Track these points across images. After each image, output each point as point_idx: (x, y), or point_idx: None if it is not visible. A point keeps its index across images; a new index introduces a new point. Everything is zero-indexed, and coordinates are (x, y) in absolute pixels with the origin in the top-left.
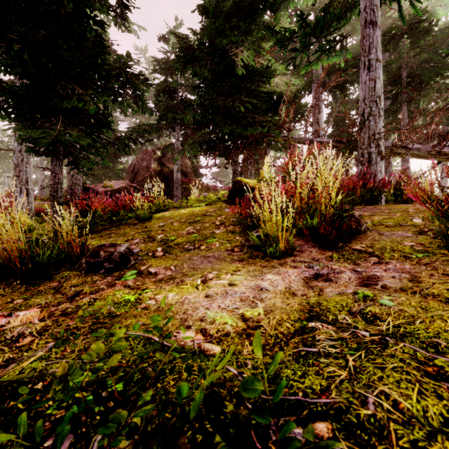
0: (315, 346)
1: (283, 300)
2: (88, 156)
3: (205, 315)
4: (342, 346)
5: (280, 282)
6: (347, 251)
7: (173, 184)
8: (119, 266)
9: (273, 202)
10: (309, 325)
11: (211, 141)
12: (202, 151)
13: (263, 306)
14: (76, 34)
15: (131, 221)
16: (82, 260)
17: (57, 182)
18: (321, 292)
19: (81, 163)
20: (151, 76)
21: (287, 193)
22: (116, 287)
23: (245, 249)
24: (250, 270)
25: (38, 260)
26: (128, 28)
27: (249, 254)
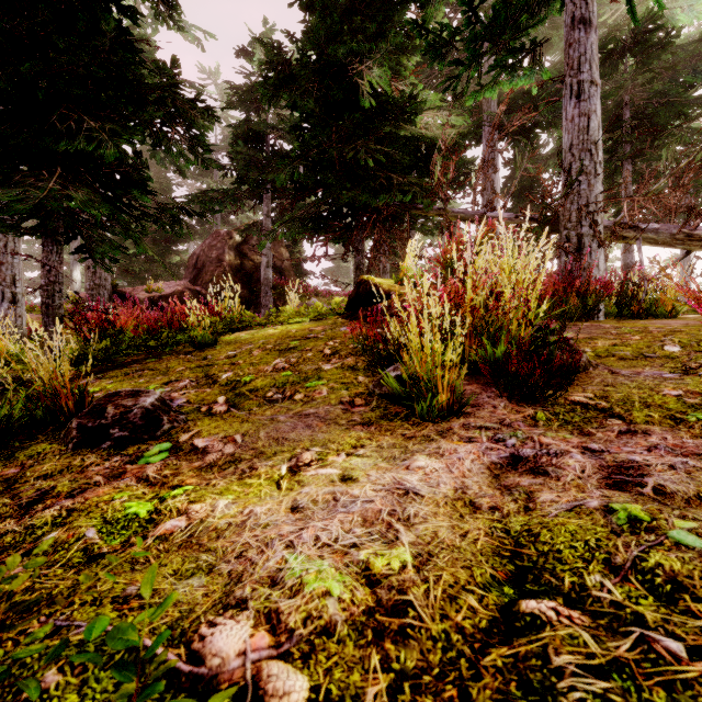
0: (555, 696)
1: (452, 523)
2: (110, 238)
3: (282, 567)
4: (627, 701)
5: (443, 475)
6: (562, 406)
7: (260, 288)
8: (140, 434)
9: (425, 315)
10: (521, 605)
11: (320, 216)
12: (305, 233)
13: (411, 540)
14: (82, 24)
15: (183, 347)
16: (72, 423)
17: (53, 280)
18: (531, 502)
19: (99, 249)
20: (226, 114)
21: (451, 299)
22: (122, 481)
23: (375, 401)
24: (384, 445)
25: (4, 419)
26: (187, 34)
27: (381, 410)
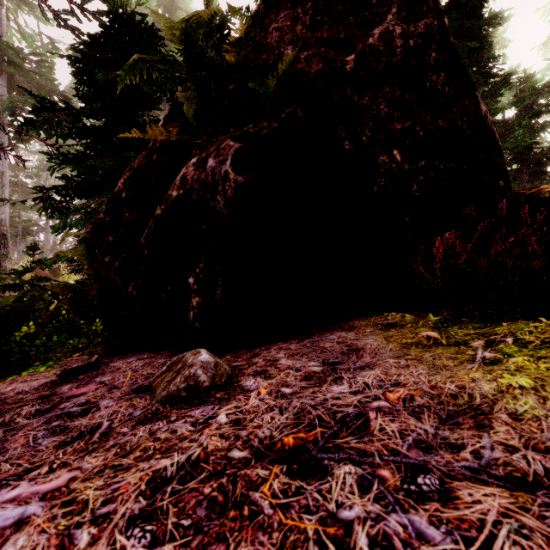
0: None
1: None
2: None
3: None
4: None
5: None
6: None
7: None
8: None
9: None
10: None
11: None
12: None
13: None
14: None
15: None
16: None
17: None
18: None
19: None
20: None
21: None
22: None
23: None
24: None
25: None
26: None
27: None
